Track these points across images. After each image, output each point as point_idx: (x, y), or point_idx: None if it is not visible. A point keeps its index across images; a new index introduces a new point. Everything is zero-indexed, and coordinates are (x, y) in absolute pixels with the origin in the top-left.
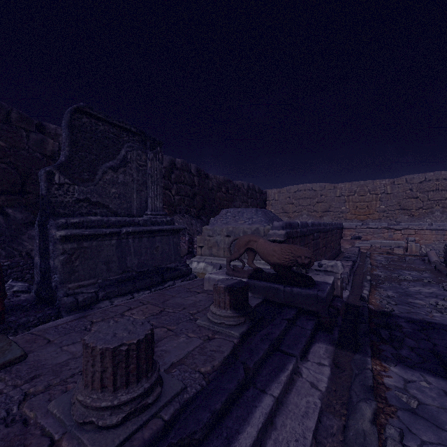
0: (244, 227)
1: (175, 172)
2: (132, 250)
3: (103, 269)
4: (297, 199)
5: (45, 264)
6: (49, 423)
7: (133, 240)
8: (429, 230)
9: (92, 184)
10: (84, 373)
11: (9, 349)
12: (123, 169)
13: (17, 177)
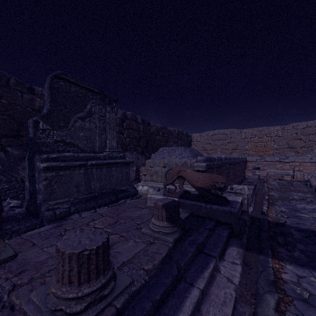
0: (175, 160)
1: (126, 121)
2: (95, 177)
3: (74, 191)
4: (214, 140)
5: (32, 187)
6: (30, 309)
7: (96, 170)
8: (310, 163)
9: (66, 130)
10: (56, 271)
11: (4, 250)
12: (88, 119)
13: (14, 125)
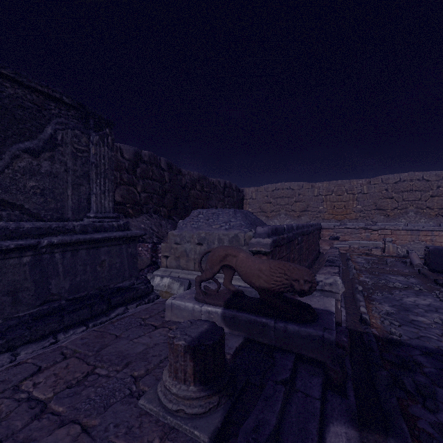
0: (219, 233)
1: (141, 165)
2: (60, 269)
3: (5, 302)
4: (275, 198)
5: None
6: None
7: (63, 255)
8: (404, 231)
9: None
10: None
11: None
12: (49, 154)
13: None
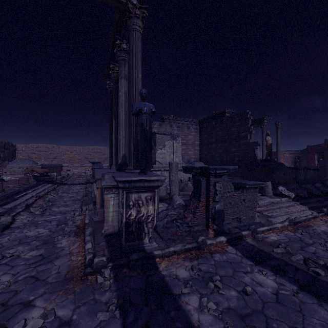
0: (26, 165)
1: None
2: None
3: None
4: (38, 151)
5: None
6: None
7: None
8: None
9: None
10: (21, 181)
11: None
12: None
13: None
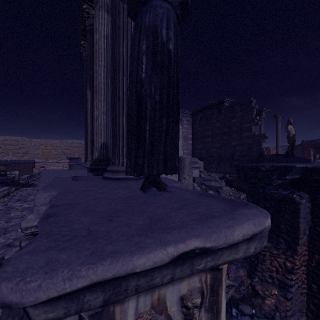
0: None
1: None
2: None
3: None
4: (5, 145)
5: None
6: None
7: None
8: None
9: None
10: None
11: None
12: None
13: None
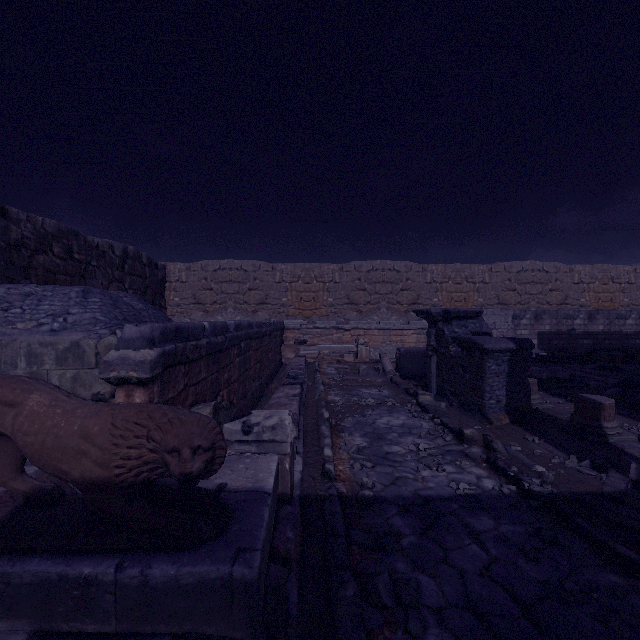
0: (30, 340)
1: None
2: None
3: None
4: (219, 282)
5: None
6: None
7: None
8: (377, 330)
9: None
10: None
11: None
12: None
13: None
